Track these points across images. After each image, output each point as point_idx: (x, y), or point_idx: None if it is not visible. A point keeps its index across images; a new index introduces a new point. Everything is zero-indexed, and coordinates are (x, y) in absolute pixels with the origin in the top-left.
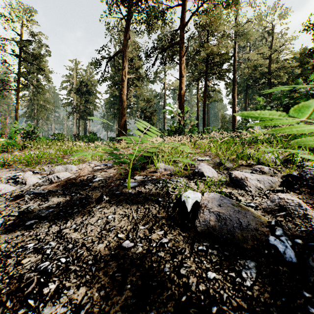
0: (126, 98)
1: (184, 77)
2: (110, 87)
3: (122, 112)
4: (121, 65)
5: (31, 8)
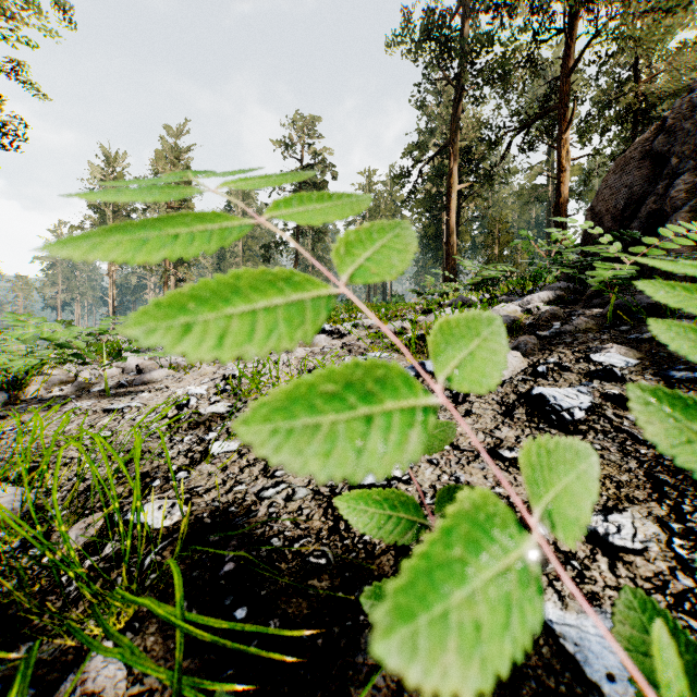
0: (457, 224)
1: (566, 171)
2: (428, 209)
3: (447, 253)
4: (447, 168)
5: (312, 117)
